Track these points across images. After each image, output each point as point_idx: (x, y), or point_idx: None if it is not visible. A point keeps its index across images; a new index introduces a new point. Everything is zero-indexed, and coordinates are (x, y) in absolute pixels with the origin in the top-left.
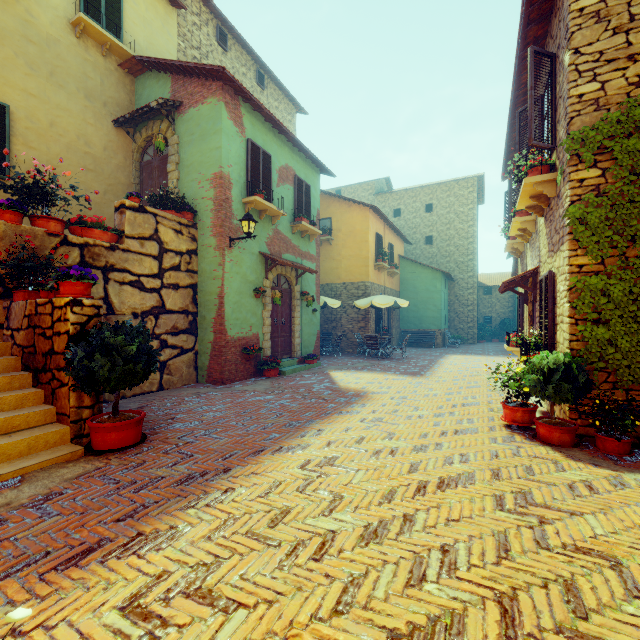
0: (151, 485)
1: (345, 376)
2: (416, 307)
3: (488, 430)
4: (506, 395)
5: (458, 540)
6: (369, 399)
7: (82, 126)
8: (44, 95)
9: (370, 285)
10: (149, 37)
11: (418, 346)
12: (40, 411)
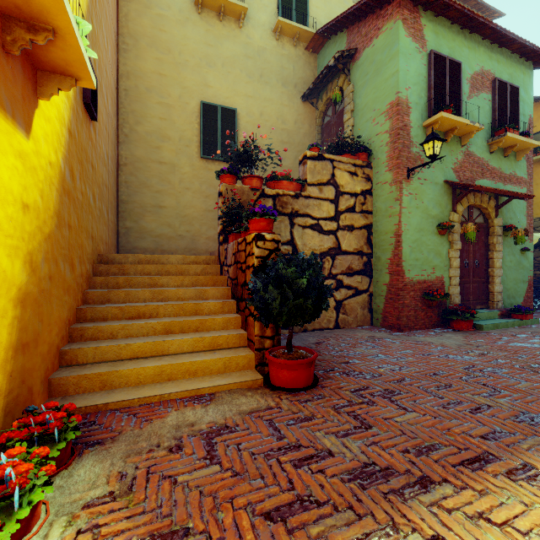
0: (315, 461)
1: None
2: None
3: None
4: None
5: None
6: None
7: (280, 109)
8: (256, 94)
9: None
10: (328, 14)
11: None
12: (236, 334)
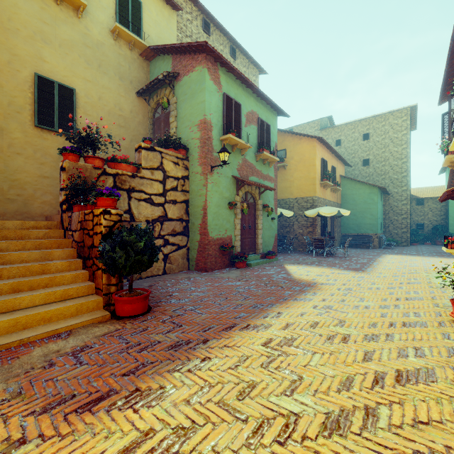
0: (150, 347)
1: (298, 269)
2: (355, 216)
3: (437, 325)
4: (449, 292)
5: (433, 449)
6: (319, 289)
7: (117, 98)
8: (95, 80)
9: (317, 199)
10: (158, 33)
11: (357, 247)
12: (85, 286)
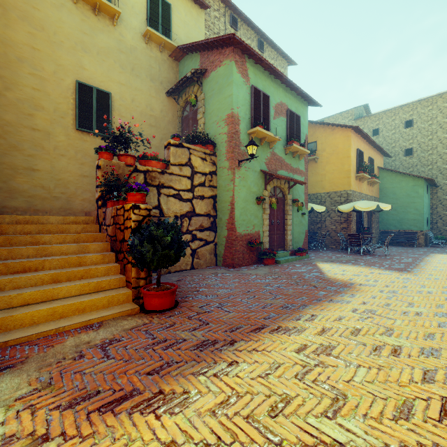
0: (175, 345)
1: (331, 268)
2: (396, 211)
3: None
4: None
5: None
6: (357, 290)
7: (149, 99)
8: (129, 83)
9: (351, 193)
10: (187, 33)
11: (398, 245)
12: (116, 278)
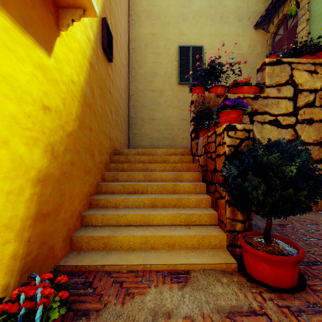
0: None
1: None
2: None
3: None
4: None
5: None
6: None
7: (236, 39)
8: (217, 32)
9: None
10: None
11: None
12: (207, 214)
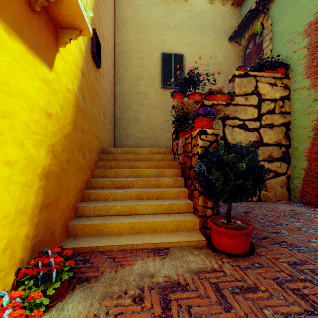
0: None
1: None
2: None
3: None
4: None
5: None
6: None
7: (213, 49)
8: (197, 42)
9: None
10: None
11: None
12: (184, 203)
